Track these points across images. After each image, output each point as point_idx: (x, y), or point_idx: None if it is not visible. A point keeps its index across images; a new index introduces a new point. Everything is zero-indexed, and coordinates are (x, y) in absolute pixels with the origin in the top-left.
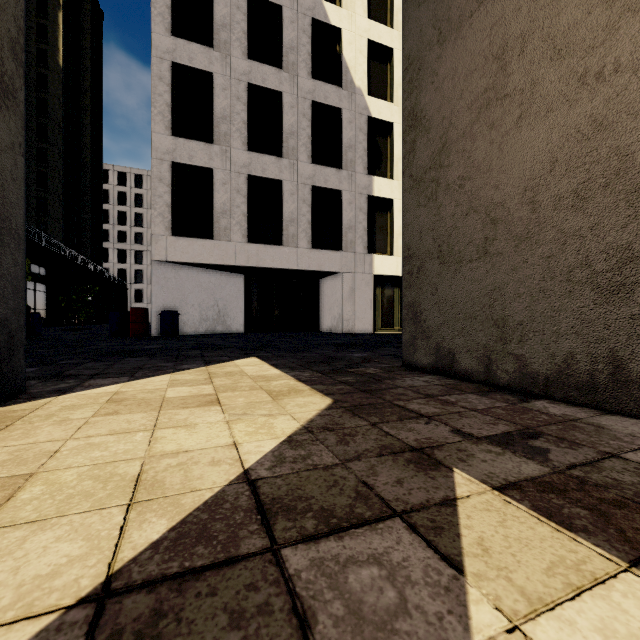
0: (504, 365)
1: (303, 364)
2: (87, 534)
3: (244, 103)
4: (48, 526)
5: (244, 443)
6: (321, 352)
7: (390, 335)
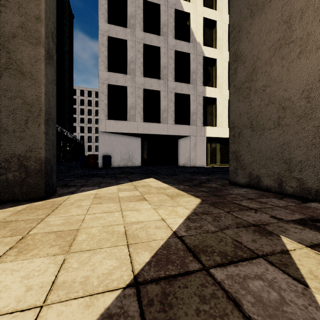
0: (290, 183)
1: (177, 182)
2: (115, 257)
3: (141, 53)
4: (97, 252)
5: (167, 219)
6: (184, 176)
7: (215, 167)
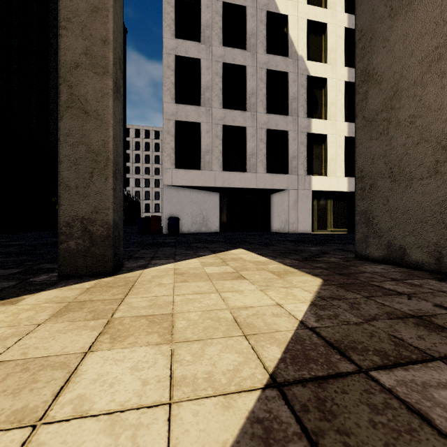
0: None
1: (279, 254)
2: (235, 350)
3: (220, 76)
4: (209, 343)
5: (284, 304)
6: (285, 246)
7: (326, 234)
